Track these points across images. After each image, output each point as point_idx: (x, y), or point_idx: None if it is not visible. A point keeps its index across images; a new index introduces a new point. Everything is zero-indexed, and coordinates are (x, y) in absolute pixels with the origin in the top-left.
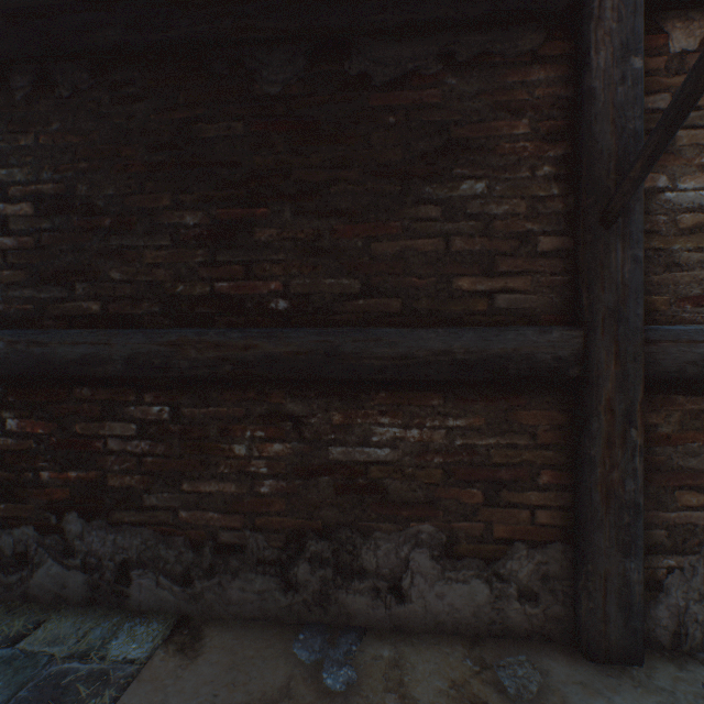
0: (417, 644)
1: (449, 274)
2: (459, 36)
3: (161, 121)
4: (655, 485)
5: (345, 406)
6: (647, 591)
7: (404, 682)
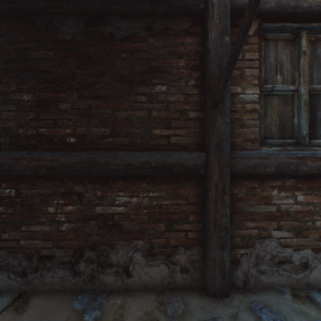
0: (134, 296)
1: (150, 127)
2: (155, 20)
3: (10, 48)
4: (236, 219)
5: (103, 187)
6: (233, 264)
7: (123, 314)
